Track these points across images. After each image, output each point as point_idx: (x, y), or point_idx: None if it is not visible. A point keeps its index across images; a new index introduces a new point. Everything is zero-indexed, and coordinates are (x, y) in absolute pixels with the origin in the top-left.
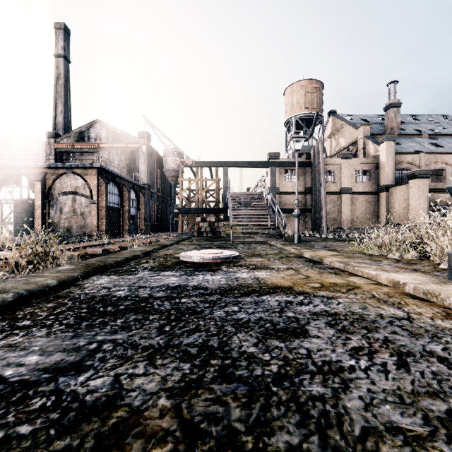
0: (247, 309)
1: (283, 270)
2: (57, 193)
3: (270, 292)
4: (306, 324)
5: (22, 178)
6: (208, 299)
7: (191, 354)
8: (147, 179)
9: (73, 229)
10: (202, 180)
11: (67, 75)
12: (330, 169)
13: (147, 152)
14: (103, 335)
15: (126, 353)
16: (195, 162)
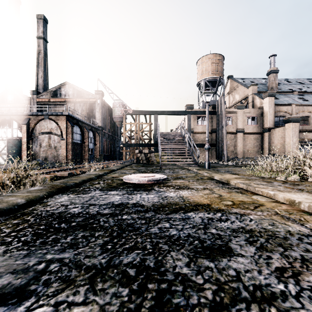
0: (177, 226)
1: (201, 189)
2: (38, 133)
3: (193, 209)
4: (228, 241)
5: (13, 122)
6: (144, 216)
7: (130, 276)
8: (101, 123)
9: (49, 158)
10: (139, 124)
11: (45, 51)
12: (229, 116)
13: (101, 105)
14: (52, 254)
15: (70, 275)
16: (134, 111)
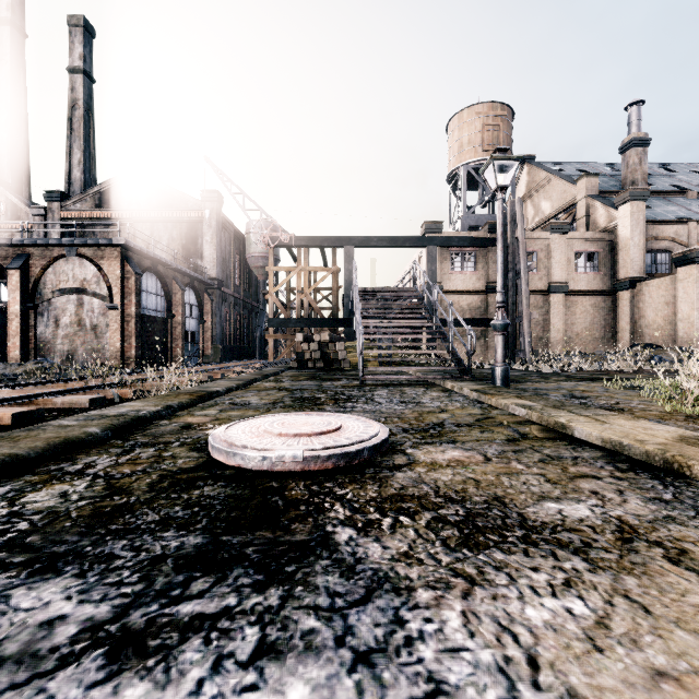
0: None
1: (614, 551)
2: (50, 290)
3: None
4: None
5: None
6: None
7: None
8: (217, 270)
9: (79, 354)
10: (308, 270)
11: (89, 102)
12: (530, 250)
13: (217, 225)
14: None
15: None
16: (296, 239)
